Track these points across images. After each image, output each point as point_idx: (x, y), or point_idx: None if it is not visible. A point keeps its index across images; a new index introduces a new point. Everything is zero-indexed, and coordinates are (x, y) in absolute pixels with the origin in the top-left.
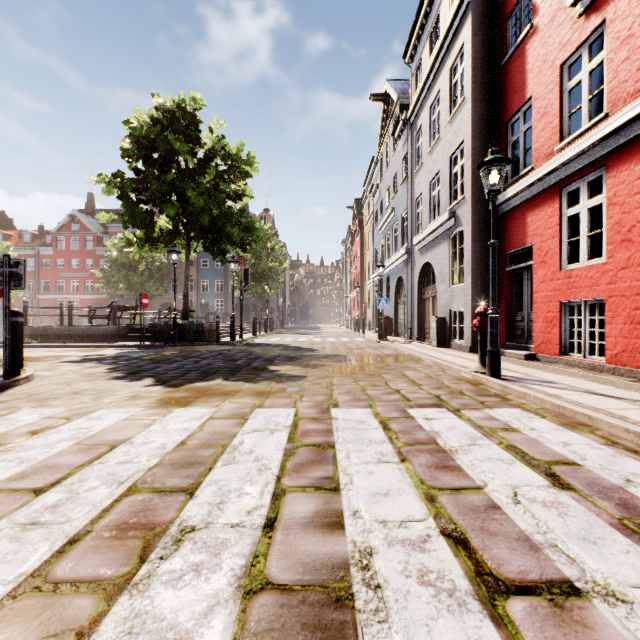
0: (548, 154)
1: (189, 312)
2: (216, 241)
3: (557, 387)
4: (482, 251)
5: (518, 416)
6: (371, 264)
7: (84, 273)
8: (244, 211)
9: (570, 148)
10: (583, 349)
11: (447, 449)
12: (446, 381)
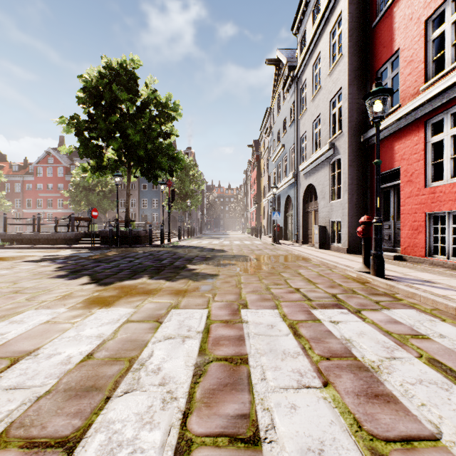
0: (414, 93)
1: (130, 222)
2: (150, 168)
3: (439, 287)
4: (356, 174)
5: (418, 319)
6: (266, 187)
7: (56, 194)
8: (171, 145)
9: (436, 86)
10: (447, 252)
11: (368, 365)
12: (336, 279)
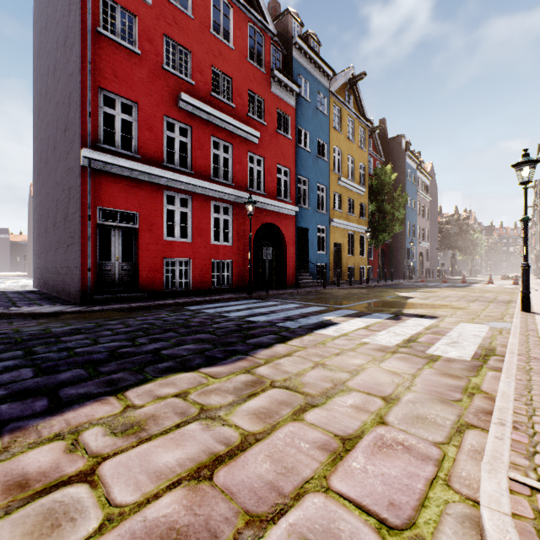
0: None
1: (454, 268)
2: (463, 249)
3: None
4: None
5: None
6: None
7: None
8: (473, 242)
9: None
10: None
11: None
12: None
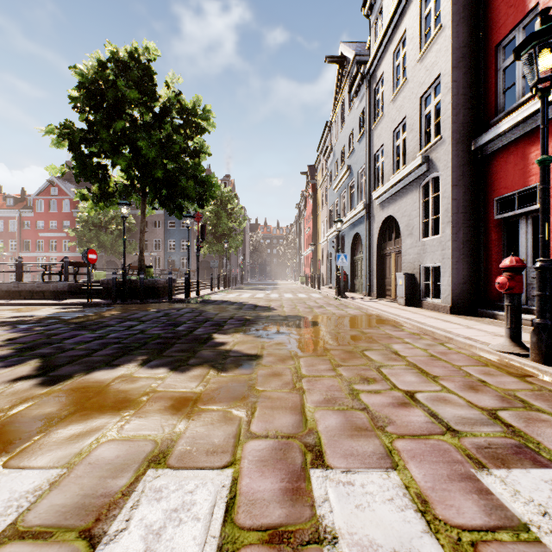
0: None
1: (144, 268)
2: (171, 196)
3: None
4: (464, 197)
5: None
6: (324, 224)
7: (61, 233)
8: (199, 164)
9: None
10: None
11: None
12: (467, 368)
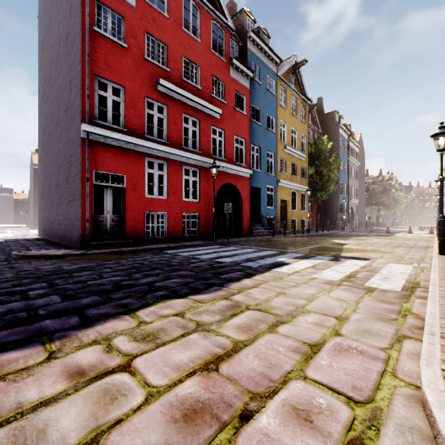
0: None
1: (379, 221)
2: (386, 205)
3: None
4: None
5: None
6: None
7: None
8: (395, 199)
9: None
10: None
11: None
12: None
